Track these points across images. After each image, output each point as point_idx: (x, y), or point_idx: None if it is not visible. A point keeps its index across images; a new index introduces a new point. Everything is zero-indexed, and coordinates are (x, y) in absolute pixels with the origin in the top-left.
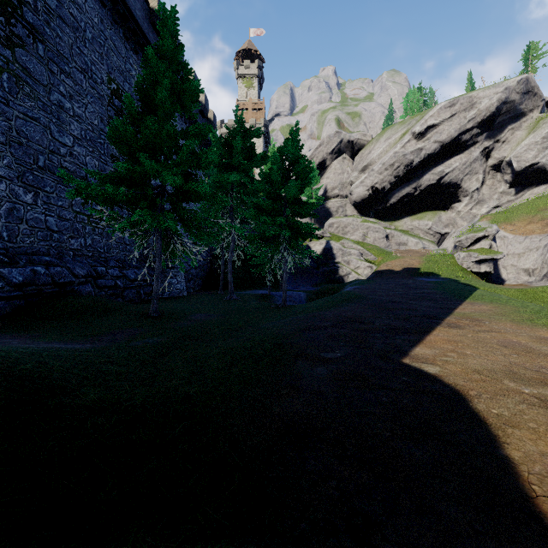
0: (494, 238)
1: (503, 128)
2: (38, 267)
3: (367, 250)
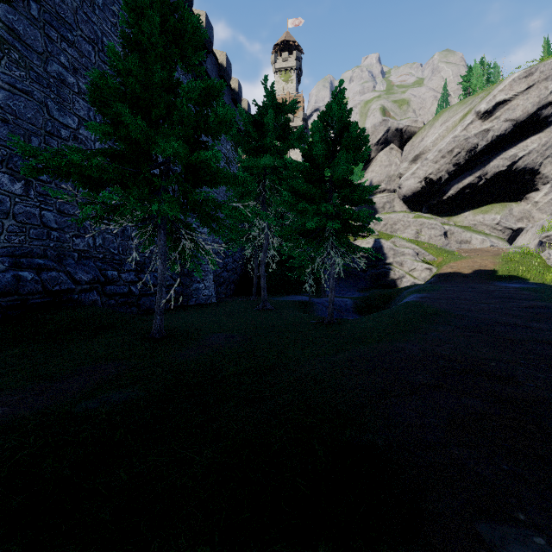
0: None
1: None
2: (24, 272)
3: (423, 249)
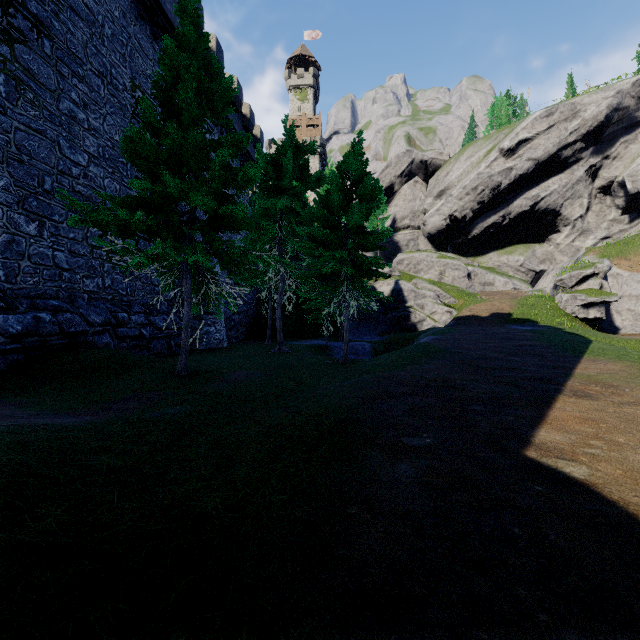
0: (605, 276)
1: (614, 140)
2: (42, 313)
3: (445, 291)
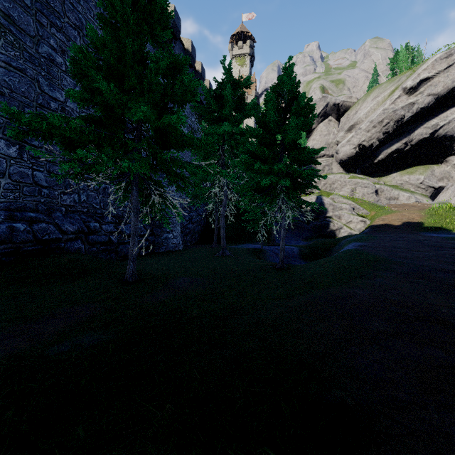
0: None
1: None
2: (17, 223)
3: (358, 205)
